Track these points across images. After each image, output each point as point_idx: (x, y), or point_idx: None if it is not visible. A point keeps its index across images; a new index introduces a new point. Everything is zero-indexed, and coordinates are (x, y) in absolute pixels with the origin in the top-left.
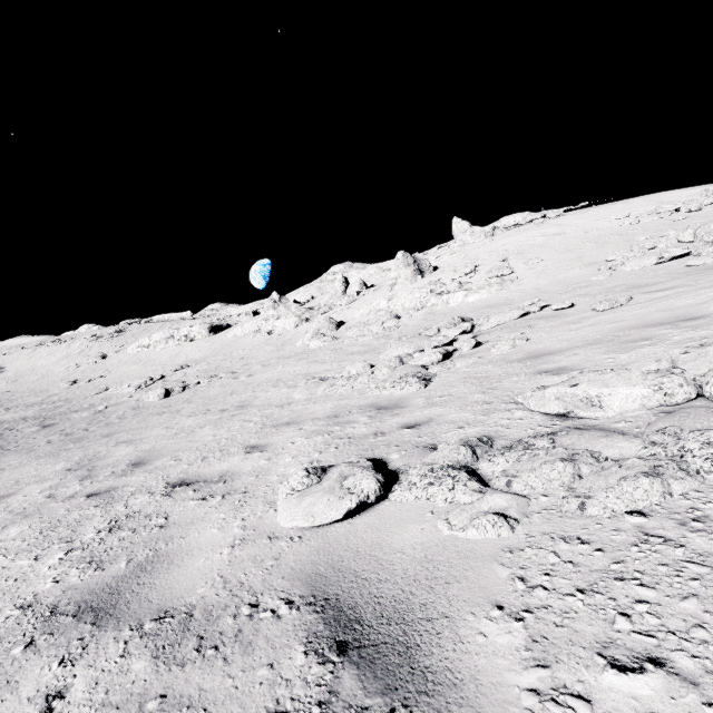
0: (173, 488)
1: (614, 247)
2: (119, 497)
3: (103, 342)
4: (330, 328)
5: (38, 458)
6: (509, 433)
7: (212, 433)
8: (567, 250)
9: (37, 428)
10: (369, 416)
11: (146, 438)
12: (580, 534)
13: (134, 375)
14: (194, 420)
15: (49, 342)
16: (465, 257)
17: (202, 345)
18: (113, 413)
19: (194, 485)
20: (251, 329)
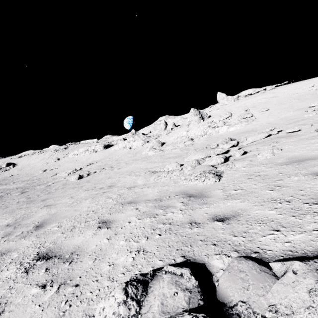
0: (36, 261)
1: (311, 100)
2: (1, 264)
3: (58, 153)
4: (158, 145)
5: (4, 213)
6: None
7: (88, 205)
8: (281, 103)
9: (19, 193)
10: (183, 202)
11: (58, 204)
12: None
13: (69, 168)
14: (85, 193)
15: (36, 153)
16: (224, 110)
17: (100, 154)
18: (54, 187)
19: (50, 260)
20: (122, 146)
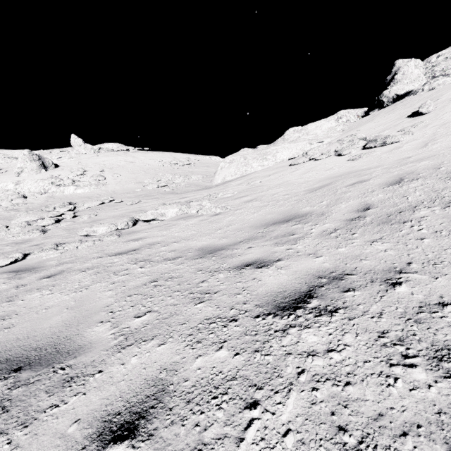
0: None
1: (150, 176)
2: None
3: None
4: None
5: None
6: (71, 241)
7: None
8: (133, 172)
9: None
10: (11, 246)
11: None
12: (75, 251)
13: None
14: None
15: None
16: (79, 163)
17: None
18: None
19: None
20: None
